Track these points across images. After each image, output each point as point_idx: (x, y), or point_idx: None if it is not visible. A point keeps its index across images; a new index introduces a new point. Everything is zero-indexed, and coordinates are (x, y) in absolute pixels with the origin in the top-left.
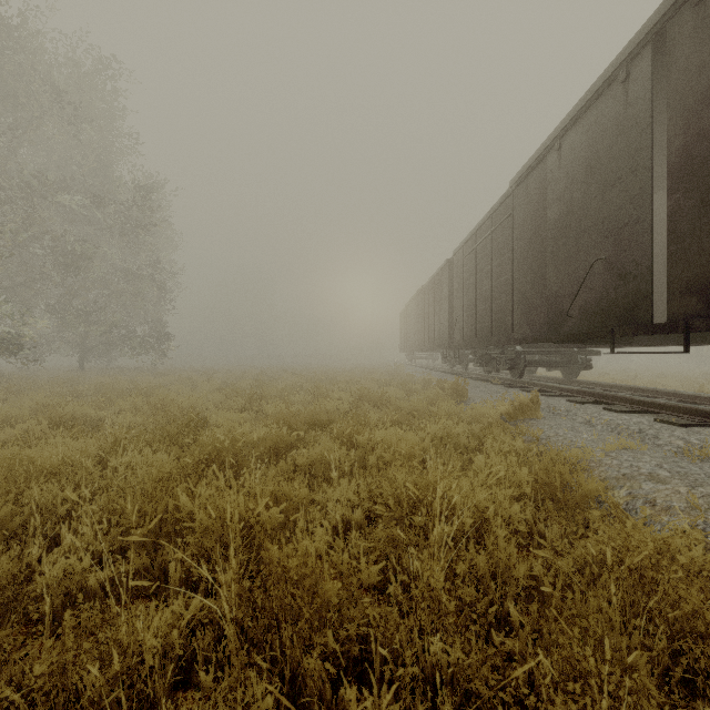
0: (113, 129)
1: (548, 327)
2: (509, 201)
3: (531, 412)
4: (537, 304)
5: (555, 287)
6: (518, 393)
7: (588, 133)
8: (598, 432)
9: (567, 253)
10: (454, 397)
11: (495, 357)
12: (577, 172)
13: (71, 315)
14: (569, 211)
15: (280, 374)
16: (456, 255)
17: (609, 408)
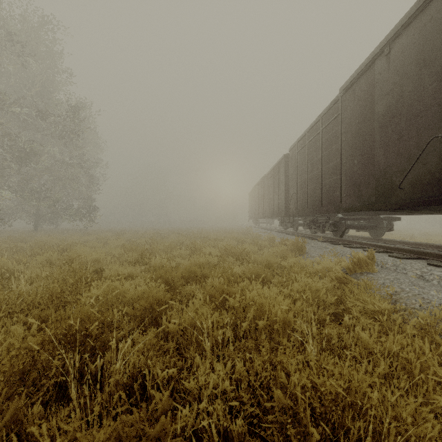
0: (56, 67)
1: (376, 198)
2: (337, 105)
3: (368, 267)
4: (364, 180)
5: (383, 166)
6: (343, 249)
7: (421, 32)
8: (439, 287)
9: (397, 137)
10: (295, 252)
11: (321, 222)
12: (408, 68)
13: (26, 193)
14: (399, 102)
15: (169, 233)
16: (291, 151)
17: (435, 264)
